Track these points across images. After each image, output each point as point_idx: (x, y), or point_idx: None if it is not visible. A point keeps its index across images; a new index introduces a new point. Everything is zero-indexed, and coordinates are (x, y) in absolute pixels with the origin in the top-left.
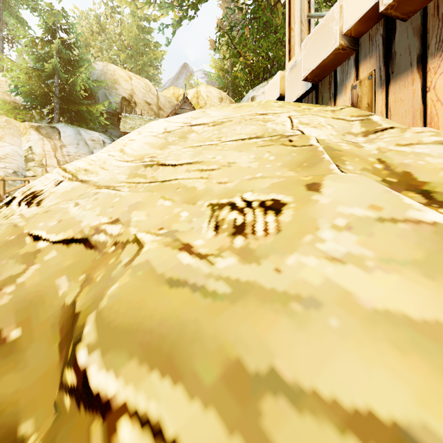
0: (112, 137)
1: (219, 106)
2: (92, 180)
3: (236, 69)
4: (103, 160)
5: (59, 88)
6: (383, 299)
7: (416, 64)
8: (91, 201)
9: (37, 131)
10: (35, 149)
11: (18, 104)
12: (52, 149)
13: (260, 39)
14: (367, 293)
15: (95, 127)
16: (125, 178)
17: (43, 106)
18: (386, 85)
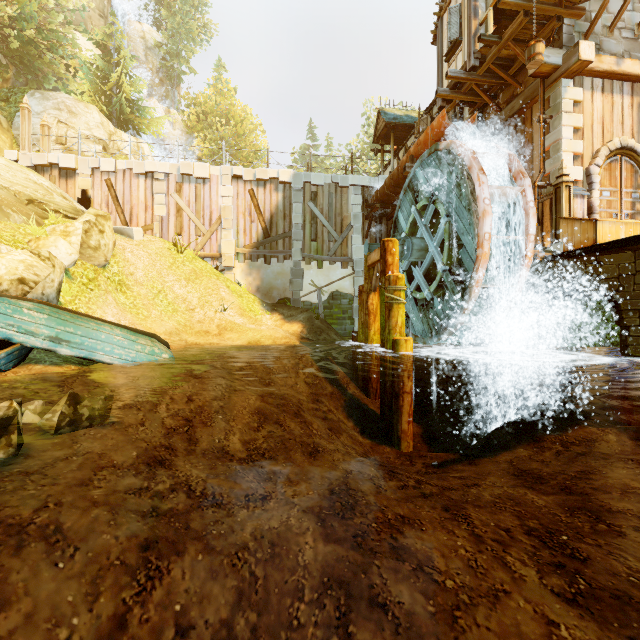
0: None
1: None
2: None
3: None
4: None
5: None
6: (65, 204)
7: (66, 180)
8: None
9: None
10: None
11: None
12: None
13: None
14: (63, 203)
15: None
16: None
17: None
18: (60, 180)
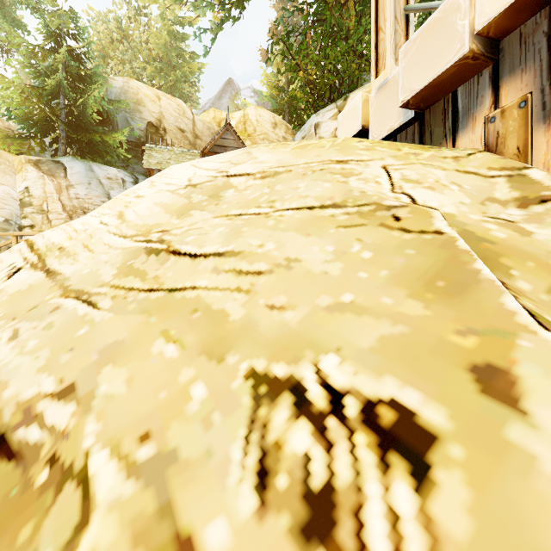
0: (134, 174)
1: (271, 145)
2: (62, 272)
3: (294, 86)
4: (90, 232)
5: (66, 111)
6: None
7: None
8: (38, 331)
9: (35, 166)
10: (33, 190)
11: (13, 132)
12: (56, 191)
13: (326, 47)
14: None
15: (114, 160)
16: (112, 275)
17: (44, 134)
18: None
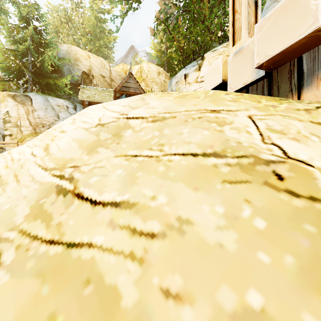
0: (74, 103)
1: (159, 93)
2: None
3: (170, 50)
4: (21, 162)
5: (32, 65)
6: None
7: None
8: None
9: (13, 98)
10: (11, 113)
11: (0, 77)
12: (26, 113)
13: (190, 27)
14: None
15: (62, 94)
16: (23, 216)
17: (19, 78)
18: None
